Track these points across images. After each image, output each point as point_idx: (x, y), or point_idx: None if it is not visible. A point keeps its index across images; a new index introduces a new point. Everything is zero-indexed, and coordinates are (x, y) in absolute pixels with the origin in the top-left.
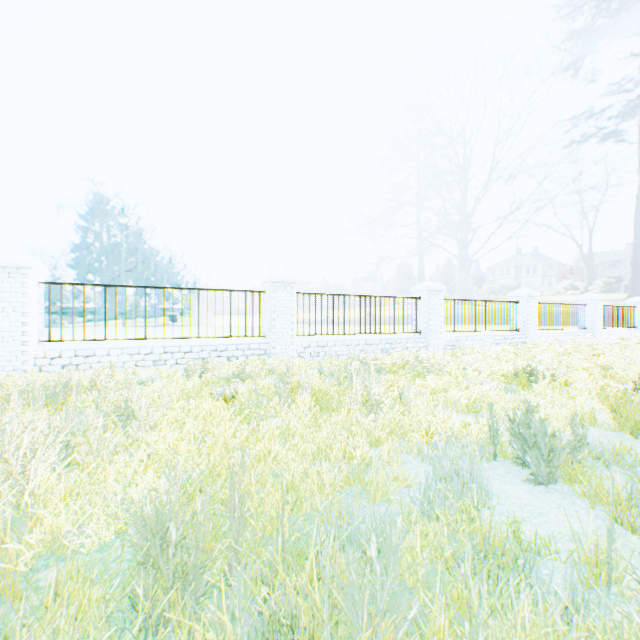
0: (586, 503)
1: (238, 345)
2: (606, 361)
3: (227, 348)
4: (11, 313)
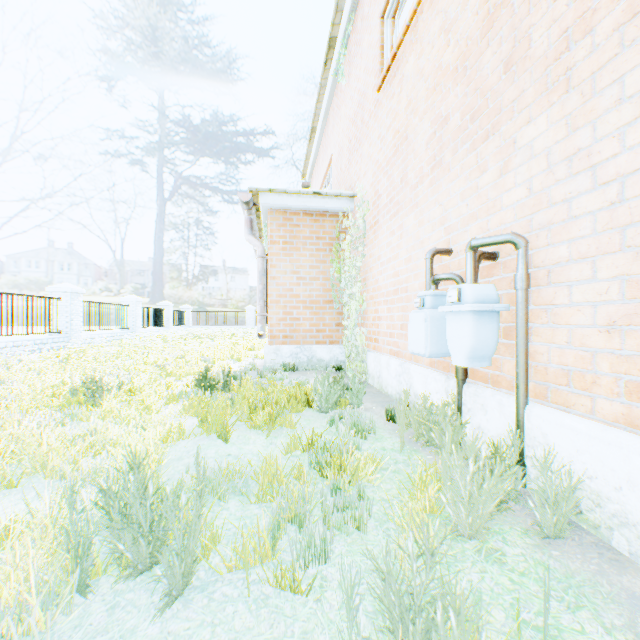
0: (237, 583)
1: None
2: (159, 359)
3: None
4: None
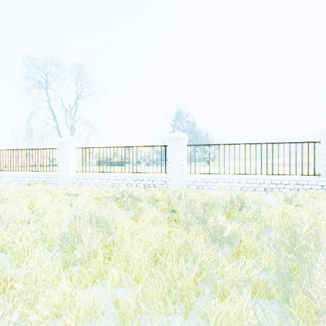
0: None
1: (297, 181)
2: None
3: (288, 182)
4: (177, 160)
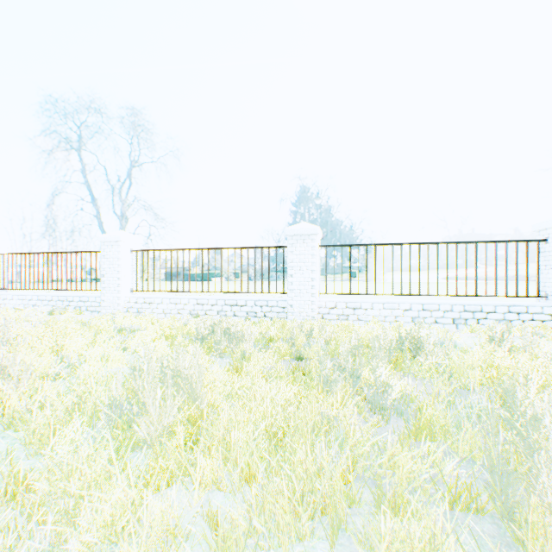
0: None
1: (509, 307)
2: None
3: (494, 309)
4: (304, 271)
